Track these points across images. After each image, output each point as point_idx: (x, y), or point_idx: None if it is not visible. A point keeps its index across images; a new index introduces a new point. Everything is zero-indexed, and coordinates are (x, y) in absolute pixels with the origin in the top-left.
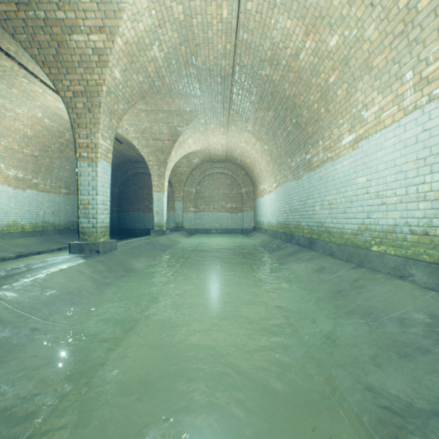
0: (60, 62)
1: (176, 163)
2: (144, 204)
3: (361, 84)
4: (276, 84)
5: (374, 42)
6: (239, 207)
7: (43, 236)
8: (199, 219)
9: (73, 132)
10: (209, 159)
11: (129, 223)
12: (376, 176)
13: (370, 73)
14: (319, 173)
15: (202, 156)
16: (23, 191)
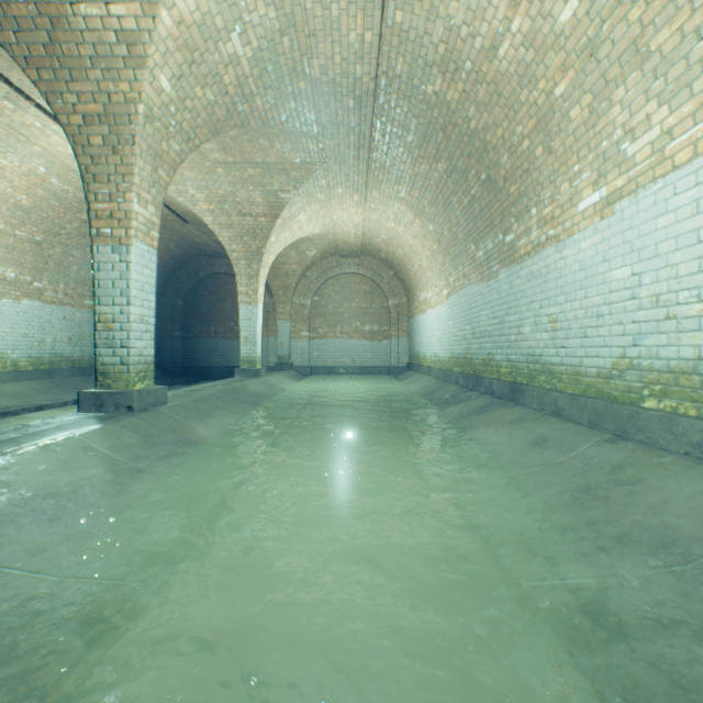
0: (58, 57)
1: (279, 257)
2: (226, 325)
3: (621, 90)
4: (452, 110)
5: (654, 2)
6: (384, 330)
7: (51, 380)
8: (318, 351)
9: (85, 189)
10: (334, 250)
11: (201, 358)
12: (653, 265)
13: (644, 65)
14: (530, 266)
15: (323, 244)
16: (16, 302)
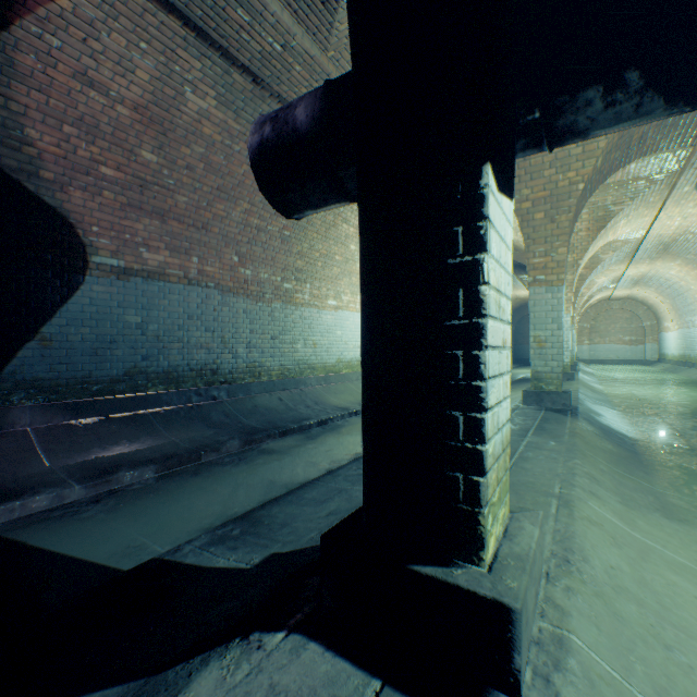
0: None
1: None
2: None
3: None
4: (669, 284)
5: None
6: (639, 340)
7: None
8: (593, 351)
9: None
10: (605, 298)
11: (522, 354)
12: None
13: None
14: (696, 330)
15: (600, 298)
16: None
